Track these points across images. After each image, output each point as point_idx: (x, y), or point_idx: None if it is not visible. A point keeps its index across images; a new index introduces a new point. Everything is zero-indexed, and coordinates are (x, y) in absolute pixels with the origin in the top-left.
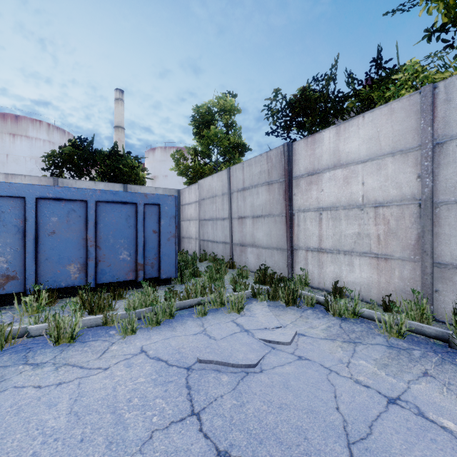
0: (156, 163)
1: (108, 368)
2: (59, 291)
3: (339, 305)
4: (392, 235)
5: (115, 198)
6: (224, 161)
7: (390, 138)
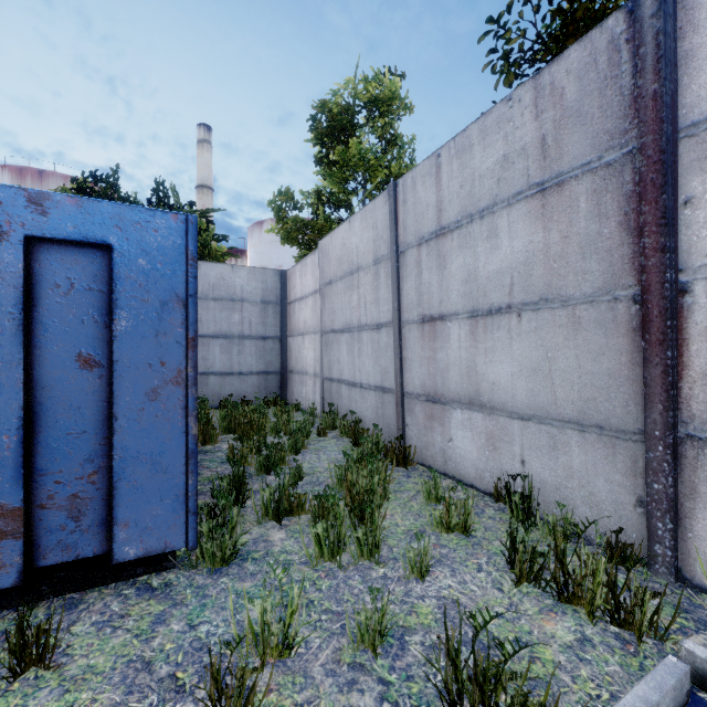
0: (264, 246)
1: None
2: None
3: None
4: None
5: None
6: None
7: None
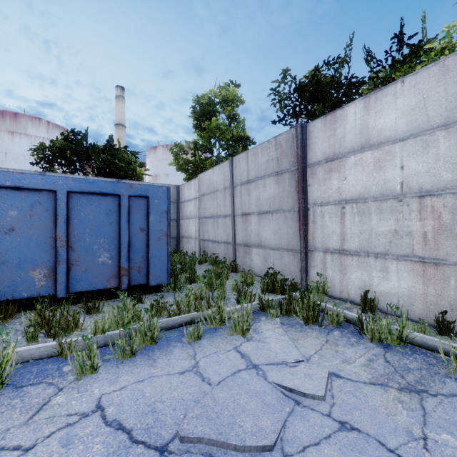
0: (157, 162)
1: (30, 449)
2: (21, 303)
3: (379, 327)
4: (445, 233)
5: (92, 188)
6: (226, 156)
7: (442, 106)
